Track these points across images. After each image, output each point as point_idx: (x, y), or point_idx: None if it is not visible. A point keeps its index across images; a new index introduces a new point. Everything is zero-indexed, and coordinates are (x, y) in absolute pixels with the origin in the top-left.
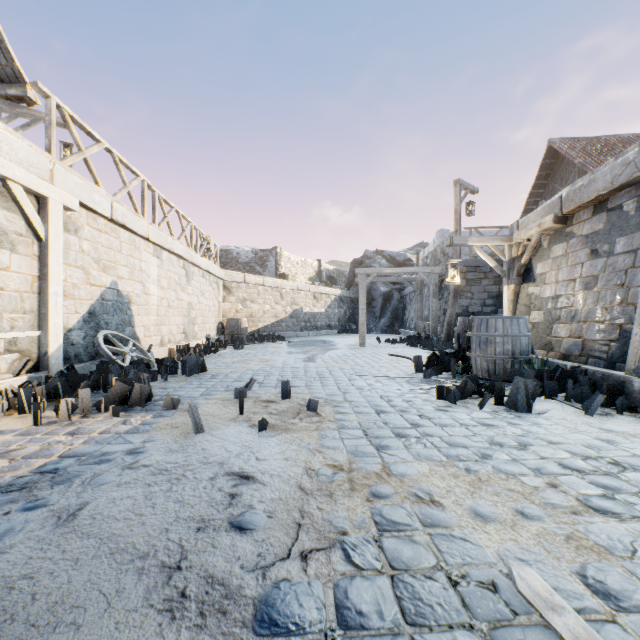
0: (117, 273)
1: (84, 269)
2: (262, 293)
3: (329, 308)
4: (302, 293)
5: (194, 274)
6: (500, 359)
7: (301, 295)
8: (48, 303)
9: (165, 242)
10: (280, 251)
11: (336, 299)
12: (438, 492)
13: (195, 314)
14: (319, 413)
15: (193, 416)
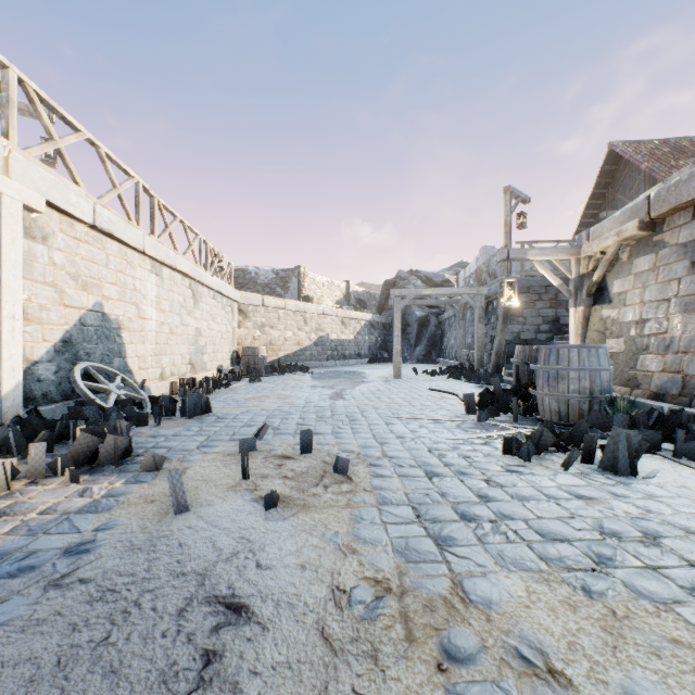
0: (102, 292)
1: (56, 286)
2: (283, 318)
3: (358, 335)
4: (328, 318)
5: (203, 295)
6: (575, 399)
7: (327, 320)
8: (1, 329)
9: (166, 257)
10: (304, 271)
11: (366, 325)
12: (555, 647)
13: (204, 342)
14: (350, 477)
15: (173, 488)
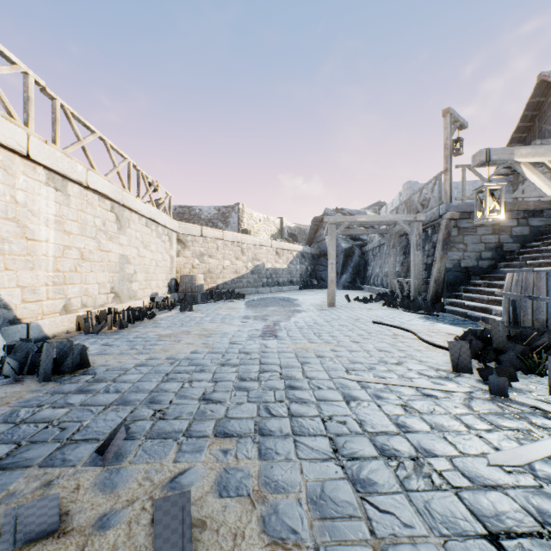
0: None
1: None
2: (221, 248)
3: (291, 264)
4: (264, 248)
5: (131, 221)
6: None
7: (263, 250)
8: None
9: (70, 170)
10: (242, 207)
11: (298, 255)
12: None
13: (133, 269)
14: None
15: None
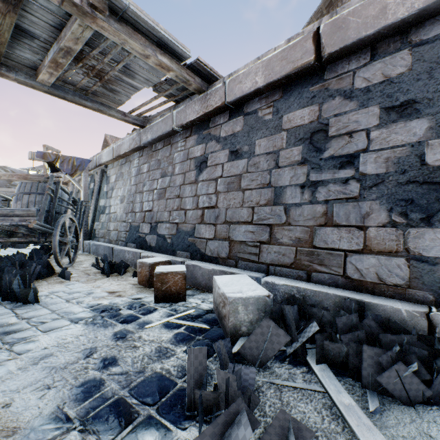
0: None
1: None
2: None
3: None
4: None
5: None
6: None
7: None
8: None
9: None
10: None
11: None
12: None
13: None
14: None
15: None
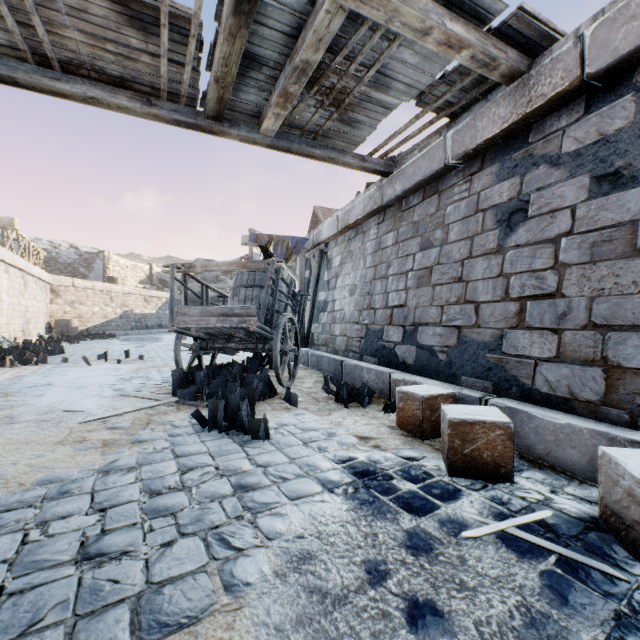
0: None
1: None
2: (92, 296)
3: (160, 310)
4: (133, 296)
5: (29, 282)
6: None
7: (132, 298)
8: None
9: (14, 261)
10: (108, 255)
11: (167, 302)
12: None
13: (30, 315)
14: (145, 360)
15: (86, 360)
